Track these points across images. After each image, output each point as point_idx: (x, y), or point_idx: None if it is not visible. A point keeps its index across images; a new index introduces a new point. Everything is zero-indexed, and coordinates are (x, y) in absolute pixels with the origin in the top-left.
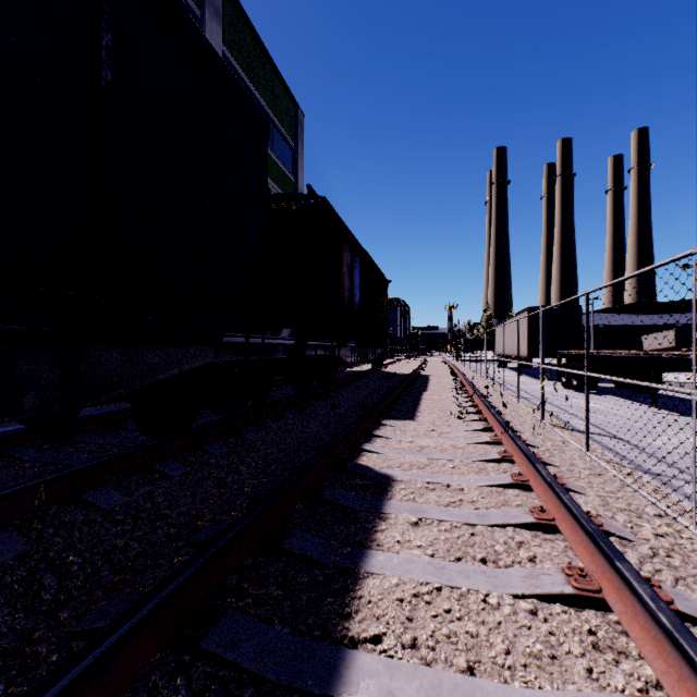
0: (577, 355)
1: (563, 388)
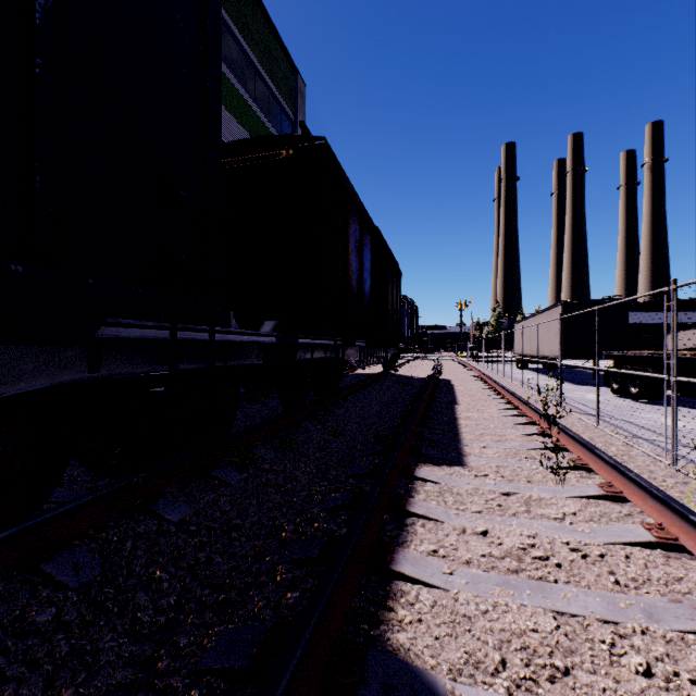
0: (631, 356)
1: (614, 396)
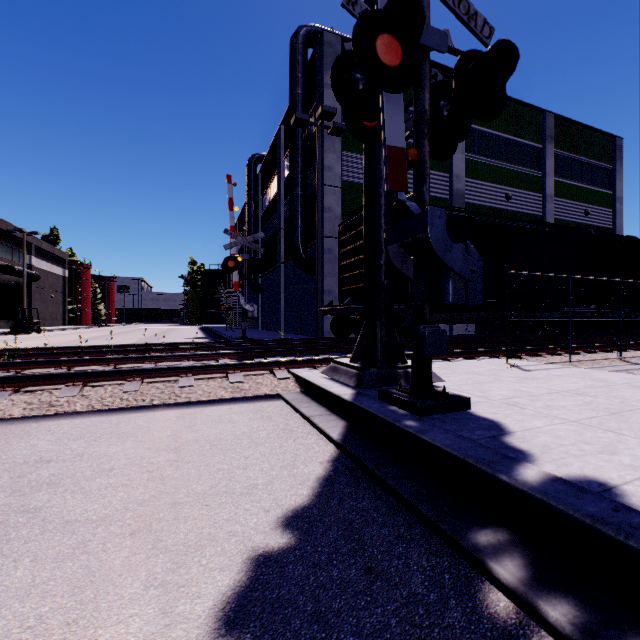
0: None
1: None
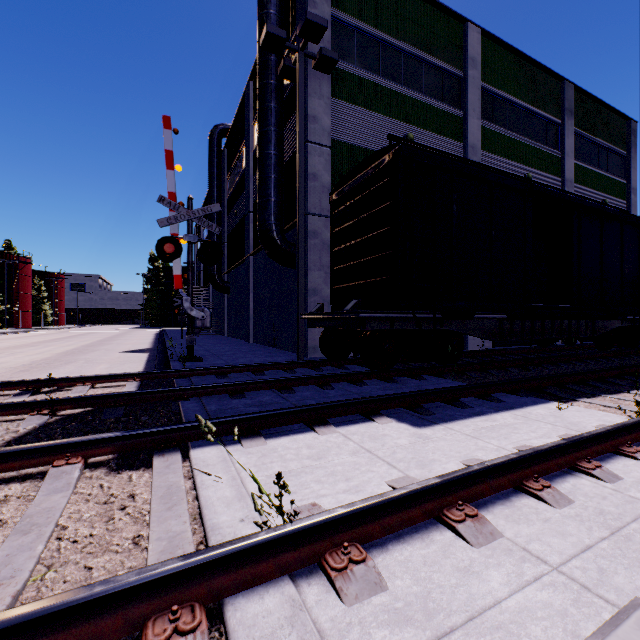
0: None
1: None
